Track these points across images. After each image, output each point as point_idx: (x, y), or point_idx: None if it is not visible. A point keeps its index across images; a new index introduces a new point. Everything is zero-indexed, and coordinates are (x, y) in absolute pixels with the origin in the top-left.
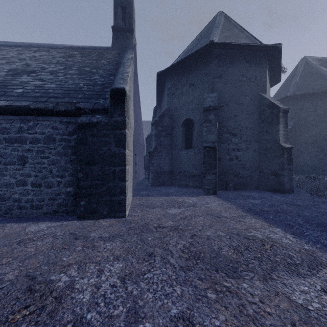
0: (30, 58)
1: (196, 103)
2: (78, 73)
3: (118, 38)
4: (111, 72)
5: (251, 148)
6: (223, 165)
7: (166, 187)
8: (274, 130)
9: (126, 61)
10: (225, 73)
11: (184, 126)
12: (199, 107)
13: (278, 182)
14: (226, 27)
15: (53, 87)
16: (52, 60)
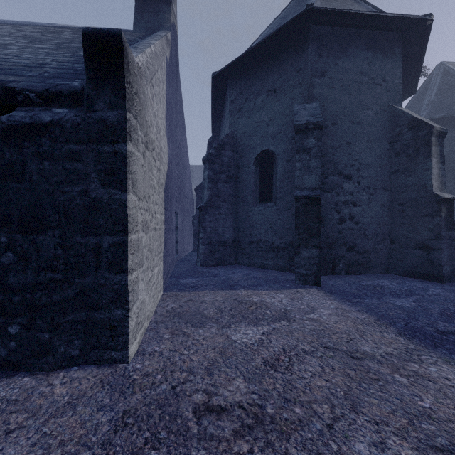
0: None
1: (279, 124)
2: (53, 48)
3: (144, 11)
4: None
5: (376, 201)
6: (327, 230)
7: (228, 269)
8: (421, 167)
9: (153, 36)
10: (332, 69)
11: (258, 165)
12: (285, 129)
13: (430, 261)
14: None
15: None
16: (14, 33)
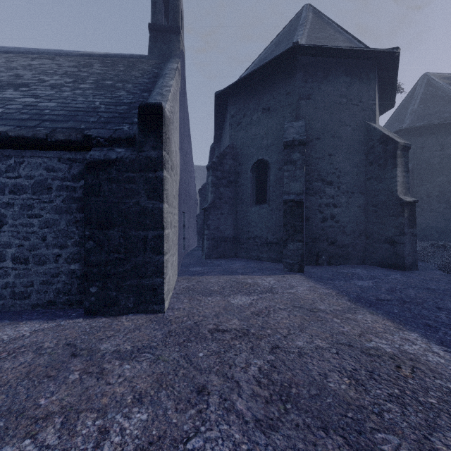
0: (24, 67)
1: (272, 137)
2: (95, 88)
3: (157, 41)
4: (145, 87)
5: (353, 203)
6: (312, 228)
7: (229, 261)
8: (389, 175)
9: (169, 72)
10: (316, 92)
11: (254, 171)
12: (277, 142)
13: (395, 254)
14: (316, 25)
15: (53, 106)
16: (57, 70)
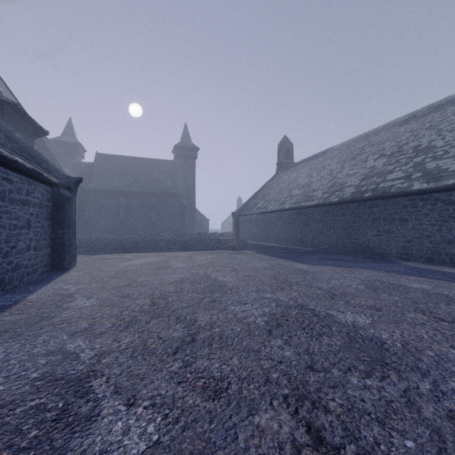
0: None
1: None
2: None
3: None
4: None
5: None
6: None
7: None
8: None
9: None
10: None
11: None
12: None
13: None
14: None
15: None
16: None
